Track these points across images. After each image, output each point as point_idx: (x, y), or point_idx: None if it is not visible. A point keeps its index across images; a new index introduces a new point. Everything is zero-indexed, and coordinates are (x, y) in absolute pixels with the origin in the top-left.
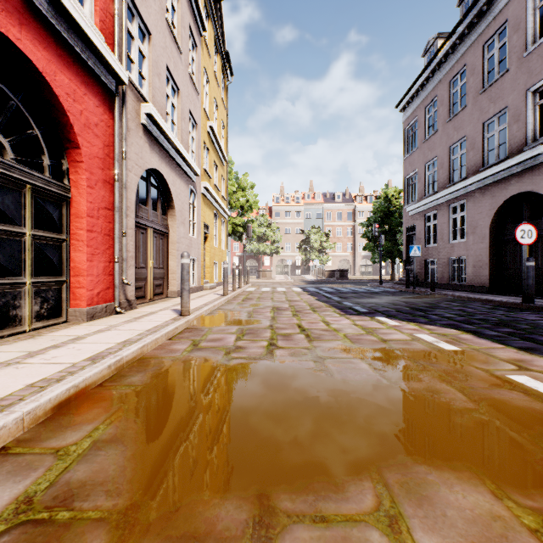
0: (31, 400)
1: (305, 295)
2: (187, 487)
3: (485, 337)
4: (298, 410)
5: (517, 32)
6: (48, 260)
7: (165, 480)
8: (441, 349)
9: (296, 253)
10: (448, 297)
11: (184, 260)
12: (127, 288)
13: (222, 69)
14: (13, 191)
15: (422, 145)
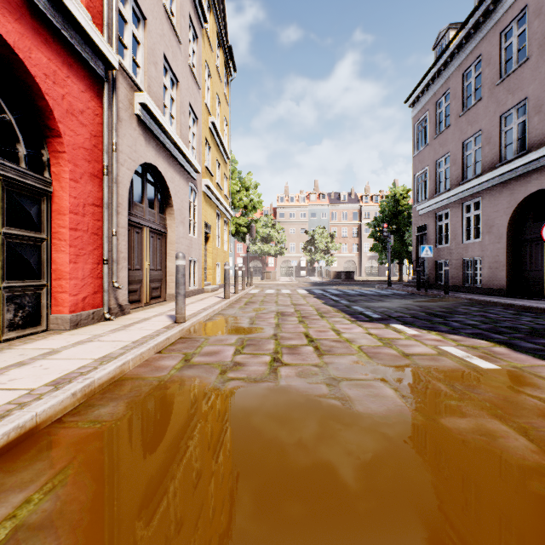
0: None
1: (311, 298)
2: None
3: (523, 350)
4: (310, 466)
5: (538, 17)
6: (24, 261)
7: None
8: (477, 367)
9: (301, 254)
10: (463, 300)
11: (179, 262)
12: (119, 291)
13: (225, 64)
14: None
15: (432, 141)
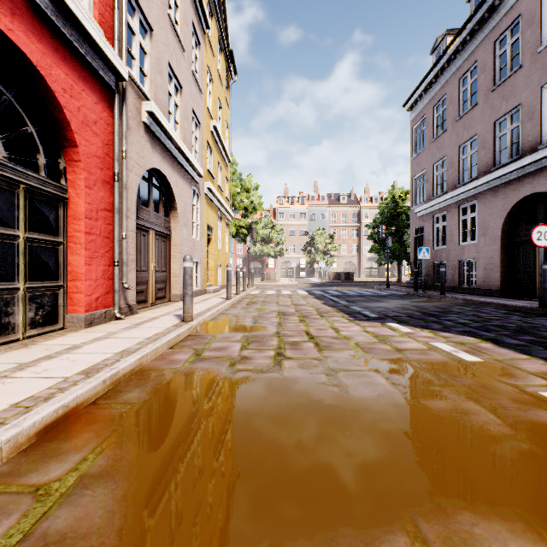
0: (12, 425)
1: (311, 299)
2: (187, 542)
3: (507, 346)
4: (312, 435)
5: (530, 27)
6: (44, 264)
7: (161, 532)
8: (462, 360)
9: (300, 255)
10: (459, 301)
11: (186, 264)
12: (128, 292)
13: (226, 68)
14: (5, 191)
15: (430, 145)
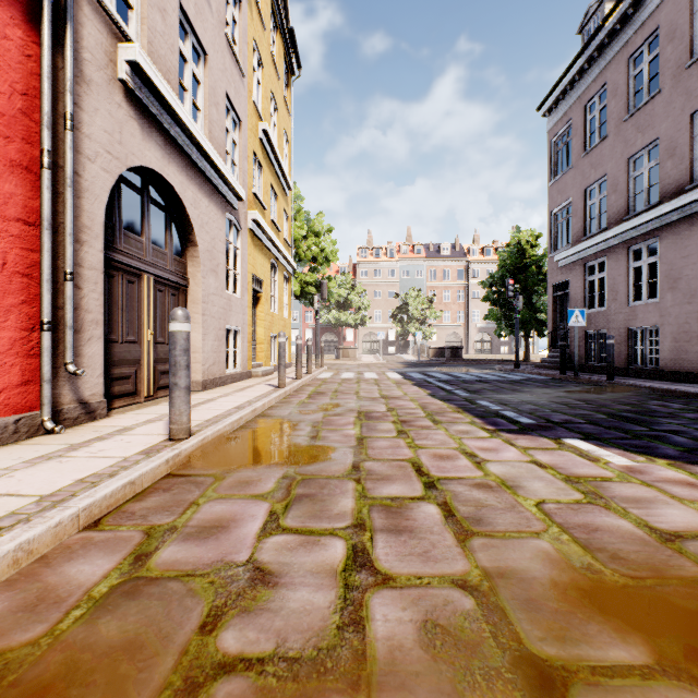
0: None
1: (410, 386)
2: None
3: None
4: None
5: None
6: None
7: None
8: None
9: (389, 324)
10: (643, 390)
11: (175, 326)
12: (83, 380)
13: (285, 56)
14: None
15: (579, 161)
